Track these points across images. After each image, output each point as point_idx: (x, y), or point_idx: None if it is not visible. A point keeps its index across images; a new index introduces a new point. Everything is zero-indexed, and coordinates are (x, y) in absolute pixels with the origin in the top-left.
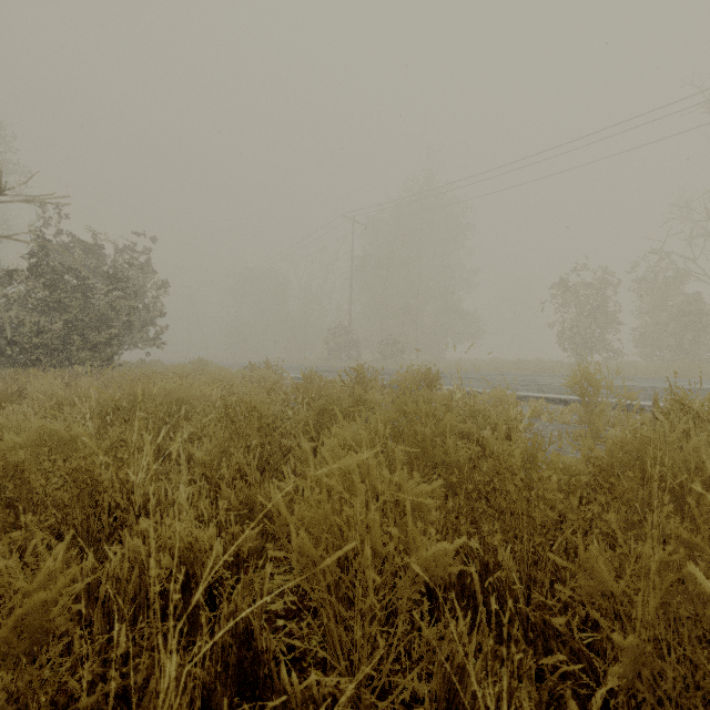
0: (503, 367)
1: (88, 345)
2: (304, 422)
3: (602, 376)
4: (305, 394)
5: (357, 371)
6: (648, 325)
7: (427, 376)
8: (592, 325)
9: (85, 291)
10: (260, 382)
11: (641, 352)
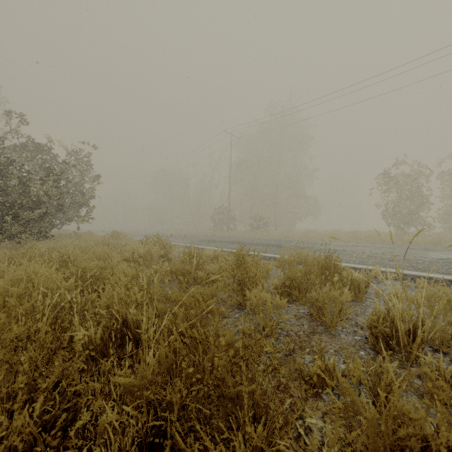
0: (342, 237)
1: (19, 222)
2: (139, 385)
3: (447, 248)
4: (166, 297)
5: (238, 255)
6: (451, 205)
7: (332, 268)
8: (412, 205)
9: (22, 179)
10: (146, 256)
11: (446, 225)
